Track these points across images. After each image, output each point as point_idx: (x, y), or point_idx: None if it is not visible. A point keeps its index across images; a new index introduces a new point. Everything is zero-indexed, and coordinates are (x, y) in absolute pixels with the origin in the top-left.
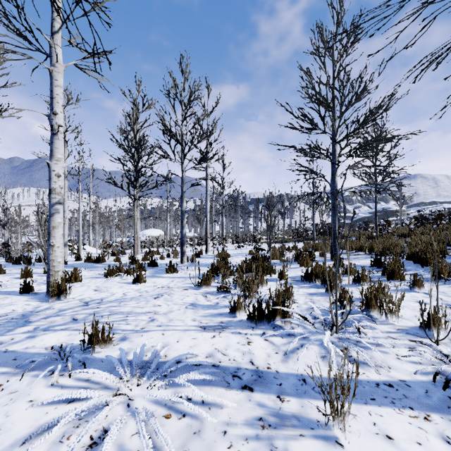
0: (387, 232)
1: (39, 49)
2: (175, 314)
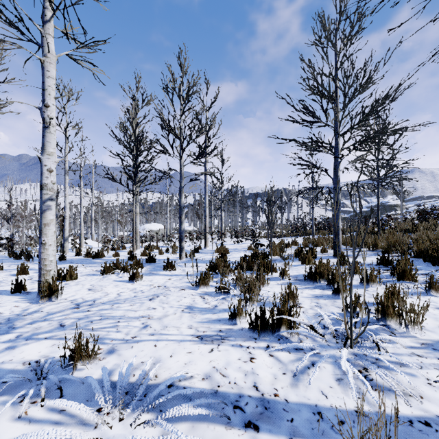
0: (390, 227)
1: (30, 39)
2: (171, 319)
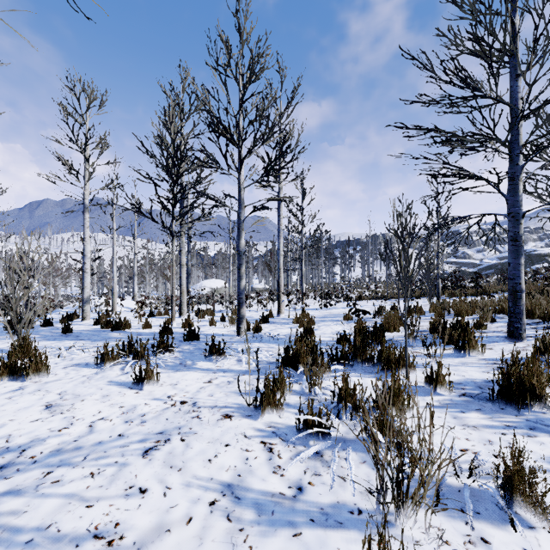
0: None
1: None
2: None
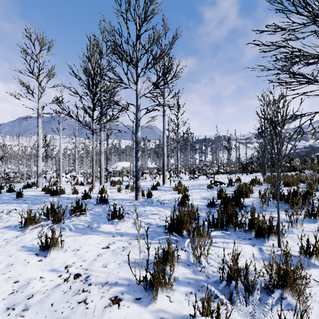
0: None
1: None
2: None
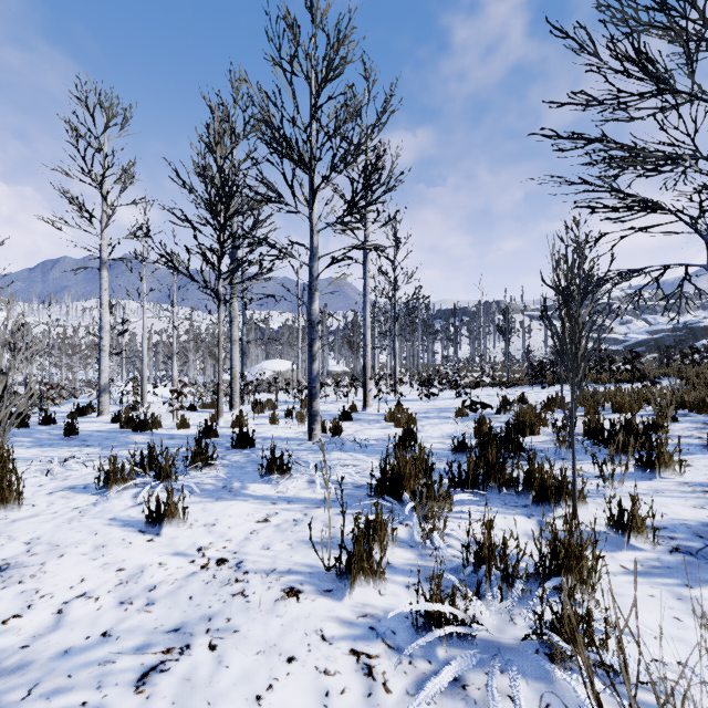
0: None
1: None
2: None
